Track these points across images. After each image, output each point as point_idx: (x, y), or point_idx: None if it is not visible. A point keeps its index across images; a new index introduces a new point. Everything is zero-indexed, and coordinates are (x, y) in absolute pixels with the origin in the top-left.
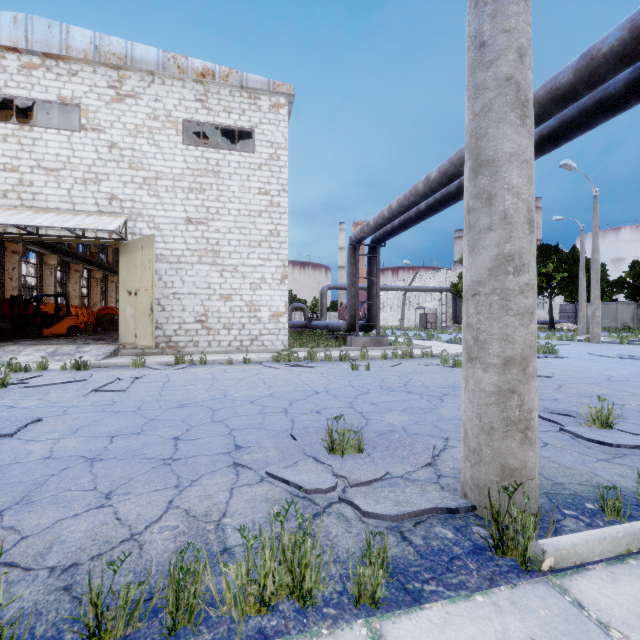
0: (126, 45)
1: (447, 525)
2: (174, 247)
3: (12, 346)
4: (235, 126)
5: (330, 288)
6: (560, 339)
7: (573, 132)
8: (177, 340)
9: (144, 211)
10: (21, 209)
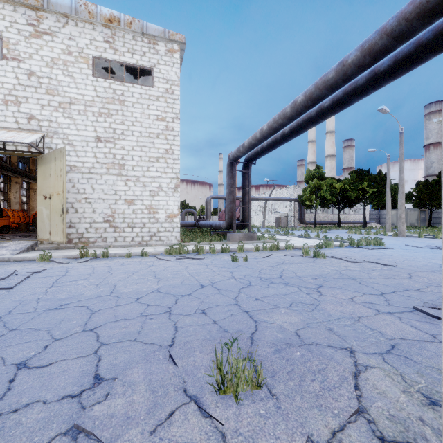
0: None
1: None
2: (85, 160)
3: None
4: (137, 65)
5: (213, 198)
6: (376, 234)
7: (426, 54)
8: (88, 236)
9: (59, 130)
10: None
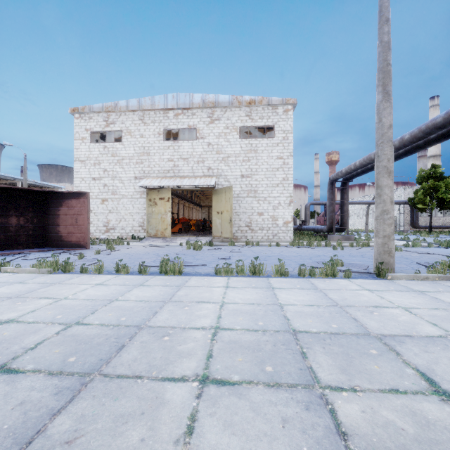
0: (215, 97)
1: (367, 275)
2: (236, 189)
3: (171, 236)
4: (265, 125)
5: (311, 204)
6: None
7: None
8: (237, 235)
9: (222, 173)
10: (175, 177)
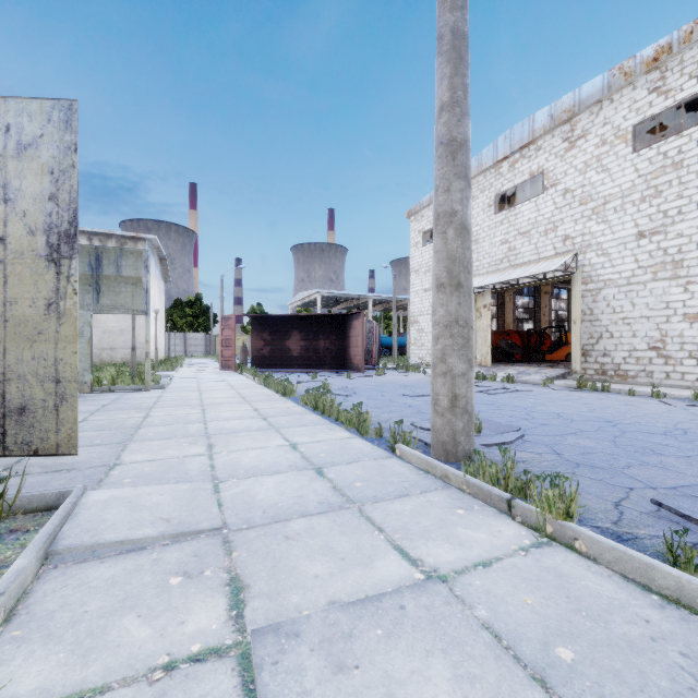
0: (574, 95)
1: (418, 446)
2: (623, 269)
3: (505, 366)
4: None
5: None
6: None
7: None
8: (626, 369)
9: (592, 241)
10: (508, 269)
